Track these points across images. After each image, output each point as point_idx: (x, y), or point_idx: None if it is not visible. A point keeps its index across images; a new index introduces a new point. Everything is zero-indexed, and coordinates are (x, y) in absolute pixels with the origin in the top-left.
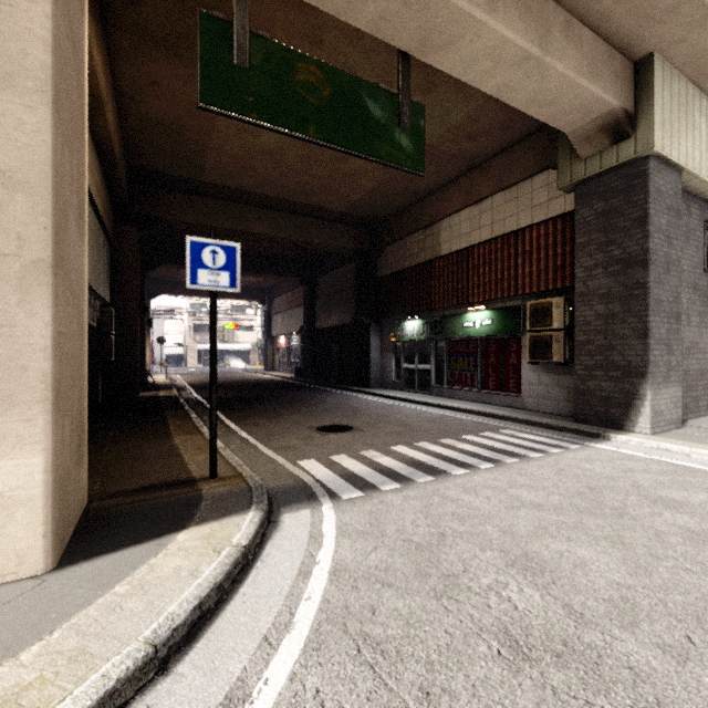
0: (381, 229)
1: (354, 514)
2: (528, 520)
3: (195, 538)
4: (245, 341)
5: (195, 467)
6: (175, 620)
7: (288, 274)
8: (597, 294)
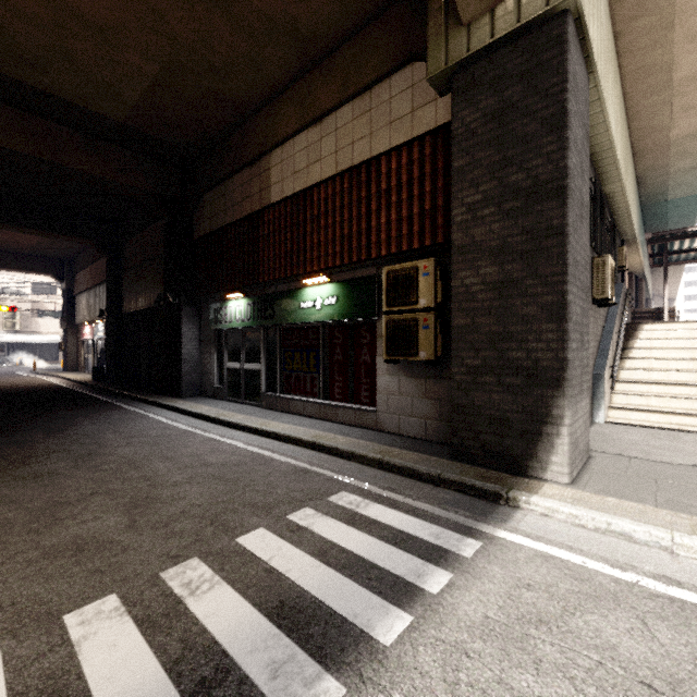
0: (196, 168)
1: None
2: None
3: None
4: (50, 331)
5: None
6: None
7: (73, 233)
8: (487, 249)
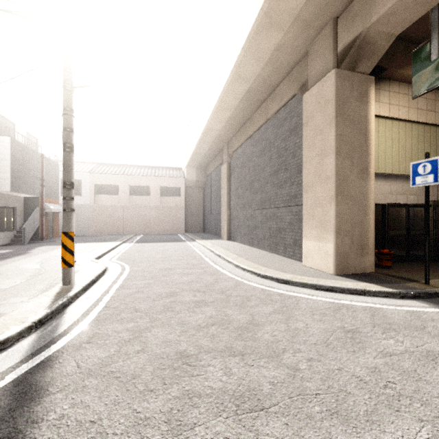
0: None
1: None
2: None
3: (365, 285)
4: None
5: (435, 280)
6: (324, 285)
7: None
8: None
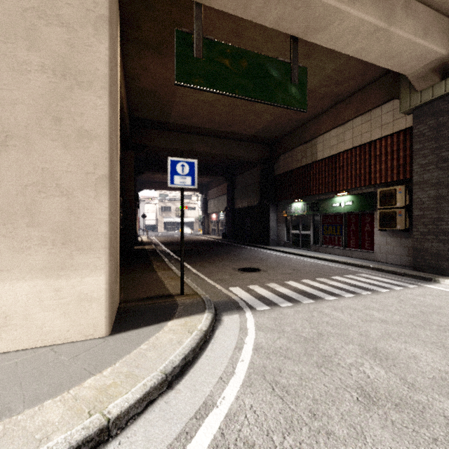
0: (276, 145)
1: (265, 319)
2: (377, 329)
3: (177, 325)
4: (191, 216)
5: (171, 288)
6: (173, 363)
7: (217, 175)
8: (430, 183)
